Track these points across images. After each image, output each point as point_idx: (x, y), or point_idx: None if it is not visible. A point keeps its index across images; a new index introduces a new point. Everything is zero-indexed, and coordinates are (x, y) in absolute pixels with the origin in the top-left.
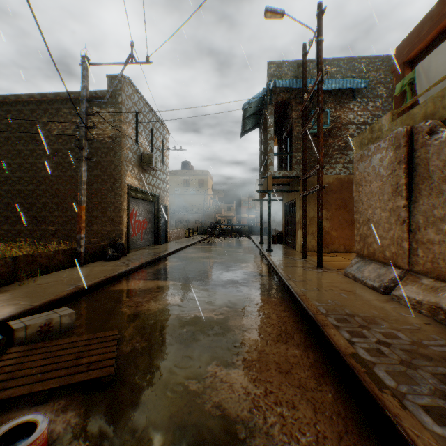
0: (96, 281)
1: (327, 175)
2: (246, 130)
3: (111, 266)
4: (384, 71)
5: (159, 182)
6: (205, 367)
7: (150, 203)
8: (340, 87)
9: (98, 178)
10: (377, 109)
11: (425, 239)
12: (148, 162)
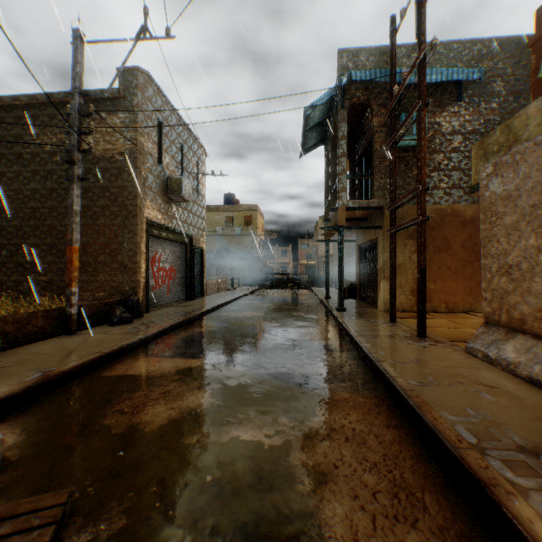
0: (81, 361)
1: None
2: (307, 148)
3: (116, 334)
4: (502, 59)
5: (192, 218)
6: None
7: (180, 244)
8: (443, 79)
9: (106, 209)
10: (492, 112)
11: None
12: (175, 189)
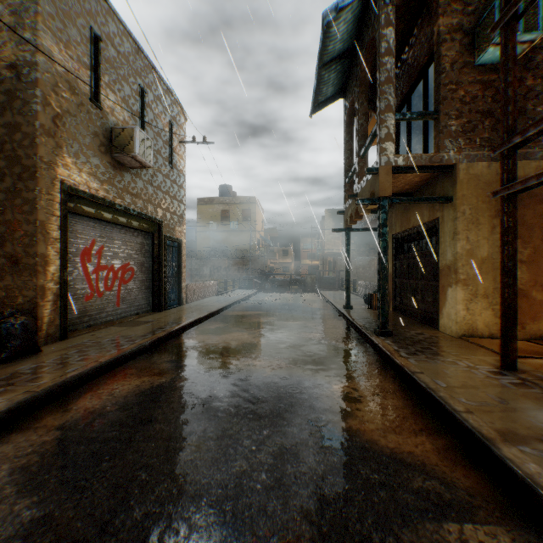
0: None
1: (521, 160)
2: (320, 103)
3: None
4: None
5: (161, 197)
6: None
7: (143, 233)
8: None
9: None
10: None
11: None
12: (124, 146)
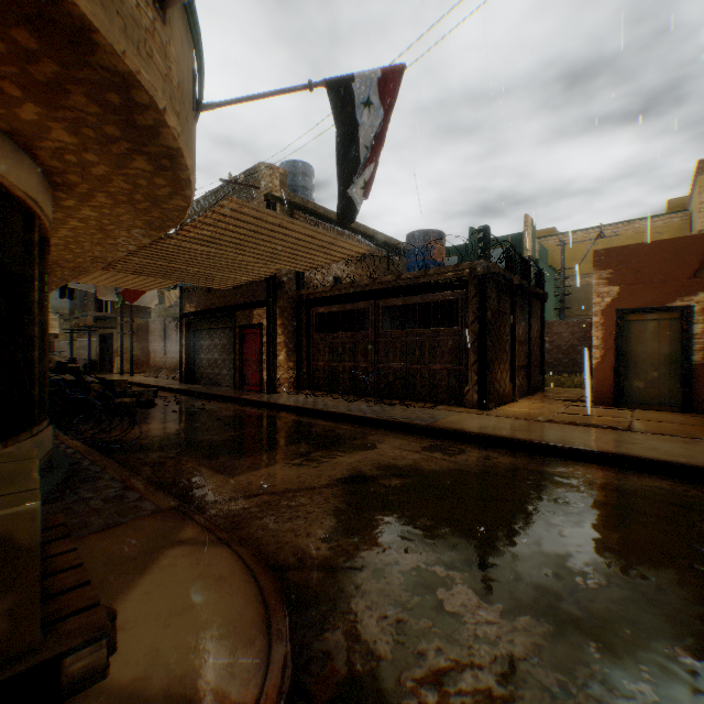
0: None
1: (140, 318)
2: None
3: None
4: None
5: None
6: None
7: None
8: None
9: None
10: None
11: (169, 357)
12: None
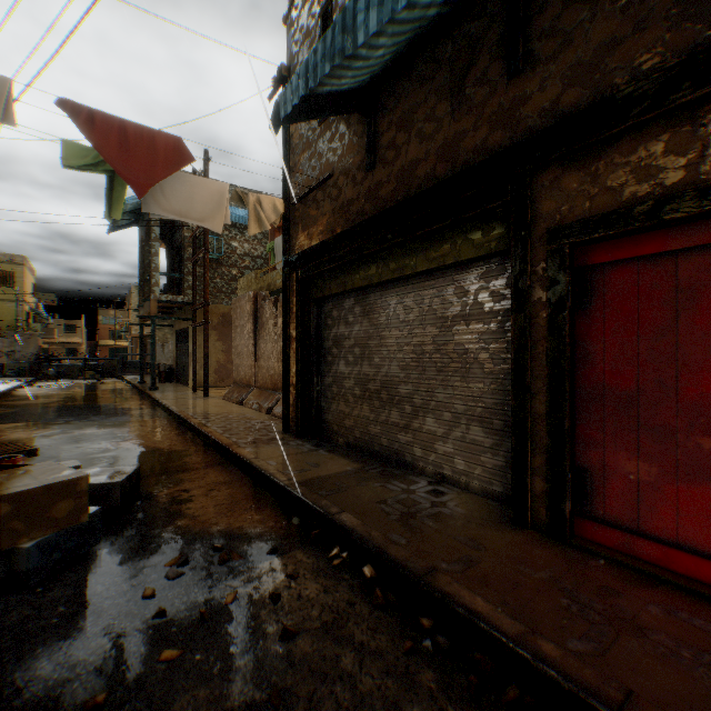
0: None
1: (224, 305)
2: (118, 226)
3: None
4: None
5: None
6: (106, 443)
7: None
8: (233, 220)
9: None
10: None
11: (261, 365)
12: None
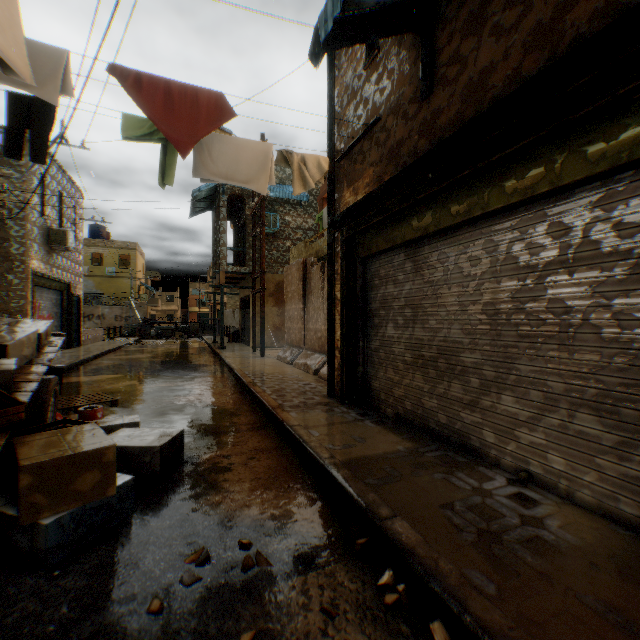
0: None
1: (279, 274)
2: (196, 211)
3: None
4: None
5: (71, 265)
6: (172, 397)
7: (58, 292)
8: (287, 197)
9: None
10: None
11: (309, 328)
12: (60, 240)
